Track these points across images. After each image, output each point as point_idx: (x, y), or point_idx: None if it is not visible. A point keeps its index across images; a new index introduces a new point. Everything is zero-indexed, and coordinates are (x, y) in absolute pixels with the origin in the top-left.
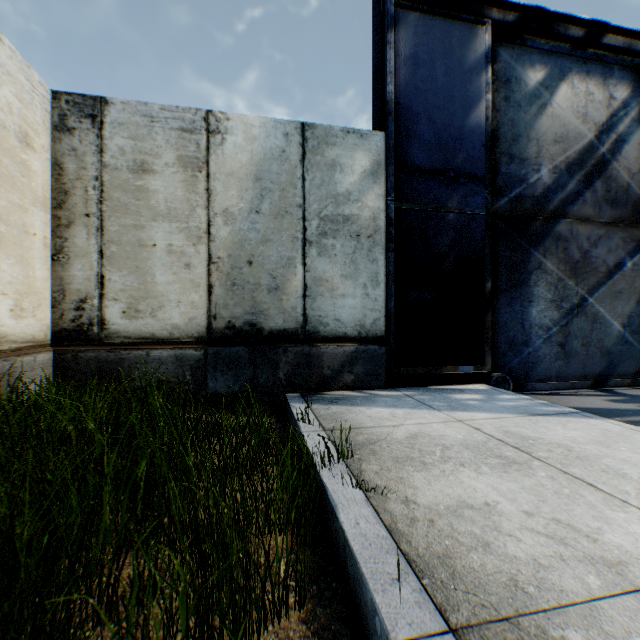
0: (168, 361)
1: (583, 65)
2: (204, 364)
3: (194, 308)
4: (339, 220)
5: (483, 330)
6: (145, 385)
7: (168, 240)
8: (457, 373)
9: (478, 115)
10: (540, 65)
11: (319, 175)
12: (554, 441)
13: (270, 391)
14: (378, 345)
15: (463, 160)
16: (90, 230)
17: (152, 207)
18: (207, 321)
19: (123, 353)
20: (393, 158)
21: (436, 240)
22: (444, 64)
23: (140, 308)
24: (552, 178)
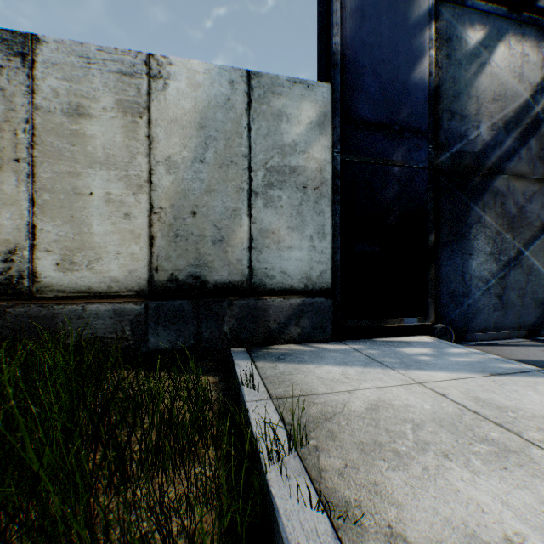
0: (106, 316)
1: (519, 28)
2: (145, 319)
3: (134, 260)
4: (285, 171)
5: (426, 282)
6: (73, 345)
7: (106, 188)
8: (402, 325)
9: (422, 70)
10: (479, 25)
11: (265, 125)
12: (537, 413)
13: (215, 346)
14: (325, 298)
15: (407, 114)
16: (20, 176)
17: (89, 153)
18: (148, 274)
19: (56, 308)
20: (339, 110)
21: (381, 193)
22: (389, 18)
23: (76, 260)
24: (490, 135)
